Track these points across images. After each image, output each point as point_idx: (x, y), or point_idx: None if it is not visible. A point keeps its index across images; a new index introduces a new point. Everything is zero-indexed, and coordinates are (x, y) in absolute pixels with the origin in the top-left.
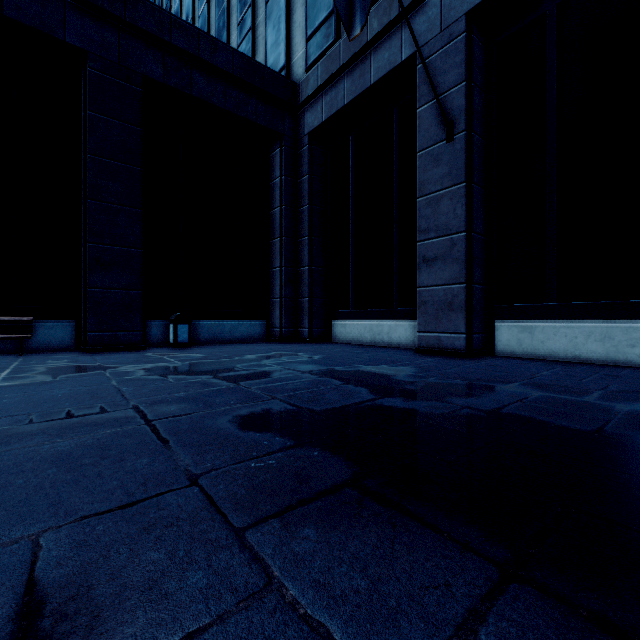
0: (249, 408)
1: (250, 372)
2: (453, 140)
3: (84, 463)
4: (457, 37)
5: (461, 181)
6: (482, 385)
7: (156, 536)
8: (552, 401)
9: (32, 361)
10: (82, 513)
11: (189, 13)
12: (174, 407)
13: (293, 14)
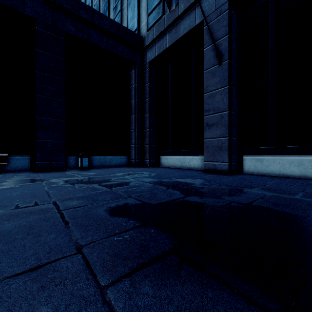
0: (116, 202)
1: (118, 182)
2: (222, 64)
3: (16, 238)
4: (224, 12)
5: (226, 85)
6: (239, 189)
7: (48, 293)
8: (278, 198)
9: (6, 176)
10: (5, 274)
11: (89, 3)
12: (75, 202)
13: (141, 3)
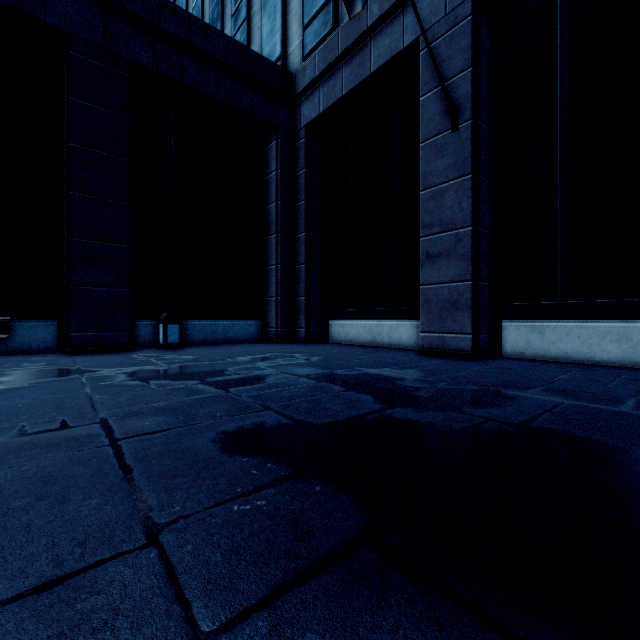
0: (237, 422)
1: (242, 376)
2: (458, 129)
3: (12, 506)
4: (463, 20)
5: (467, 172)
6: (499, 391)
7: None
8: (585, 411)
9: (6, 364)
10: None
11: (183, 5)
12: (149, 421)
13: (289, 2)
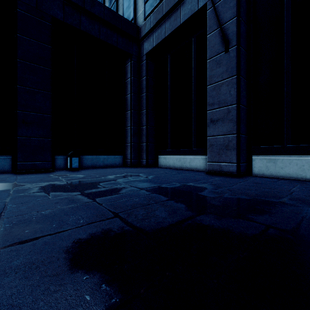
0: (92, 229)
1: (106, 189)
2: (229, 51)
3: None
4: None
5: (234, 75)
6: (263, 200)
7: None
8: None
9: None
10: None
11: None
12: (30, 228)
13: None
